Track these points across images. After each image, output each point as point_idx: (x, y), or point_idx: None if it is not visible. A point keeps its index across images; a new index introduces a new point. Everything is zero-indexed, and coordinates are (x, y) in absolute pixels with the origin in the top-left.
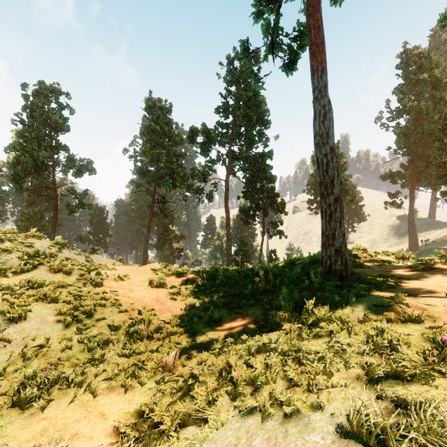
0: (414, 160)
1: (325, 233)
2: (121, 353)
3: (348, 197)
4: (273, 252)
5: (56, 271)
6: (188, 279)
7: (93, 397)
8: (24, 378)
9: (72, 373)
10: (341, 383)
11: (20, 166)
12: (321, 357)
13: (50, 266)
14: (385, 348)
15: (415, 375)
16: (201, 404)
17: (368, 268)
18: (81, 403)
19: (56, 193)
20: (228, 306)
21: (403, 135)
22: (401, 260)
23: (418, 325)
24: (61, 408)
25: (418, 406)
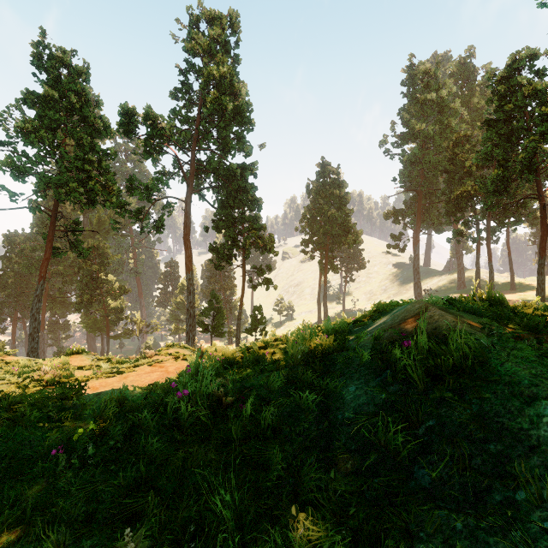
0: (419, 196)
1: None
2: None
3: (350, 236)
4: (258, 309)
5: None
6: None
7: None
8: None
9: None
10: None
11: None
12: None
13: None
14: None
15: None
16: None
17: None
18: None
19: None
20: None
21: (410, 163)
22: None
23: None
24: None
25: None
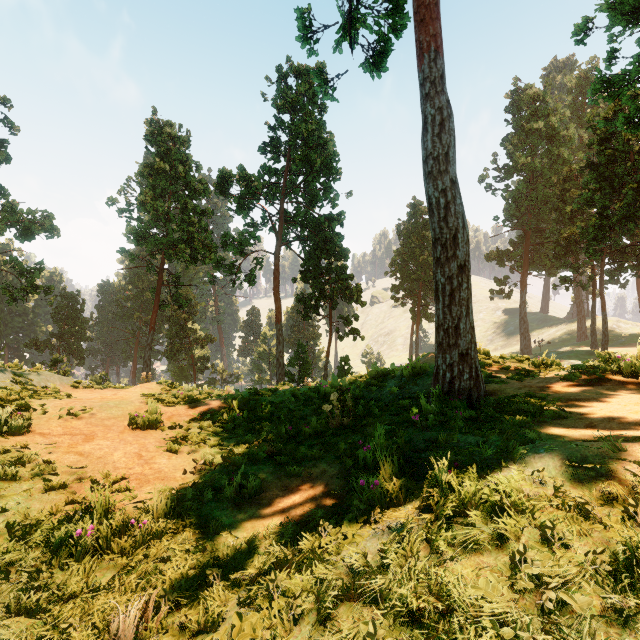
0: (527, 236)
1: (442, 326)
2: (14, 607)
3: None
4: (344, 360)
5: None
6: (207, 410)
7: None
8: None
9: None
10: None
11: None
12: None
13: None
14: None
15: None
16: None
17: (503, 383)
18: None
19: None
20: (274, 461)
21: (514, 201)
22: (543, 369)
23: None
24: None
25: None
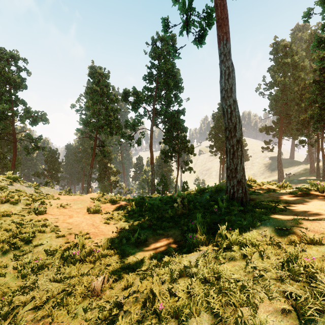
0: (281, 119)
1: (229, 168)
2: (53, 279)
3: None
4: (185, 183)
5: (3, 201)
6: (120, 206)
7: None
8: None
9: None
10: (269, 320)
11: None
12: (242, 286)
13: None
14: (301, 274)
15: None
16: None
17: (260, 195)
18: None
19: (15, 138)
20: (152, 228)
21: (274, 100)
22: (282, 188)
23: (319, 246)
24: None
25: None
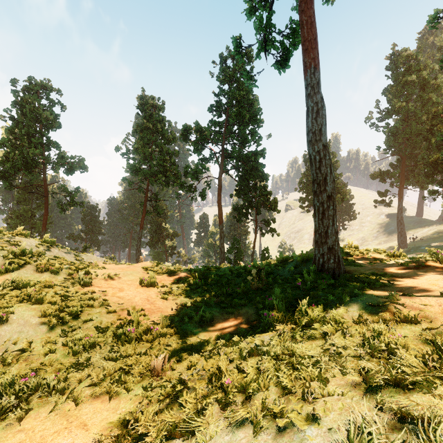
0: (403, 160)
1: (317, 231)
2: (107, 357)
3: (339, 195)
4: (265, 250)
5: (43, 270)
6: (180, 278)
7: (75, 406)
8: (1, 387)
9: (54, 379)
10: (337, 391)
11: (9, 163)
12: (316, 362)
13: (37, 265)
14: (383, 351)
15: (416, 382)
16: (189, 413)
17: (360, 266)
18: (62, 412)
19: (46, 191)
20: (219, 306)
21: (392, 135)
22: (393, 258)
23: (414, 325)
24: (40, 418)
25: (425, 424)
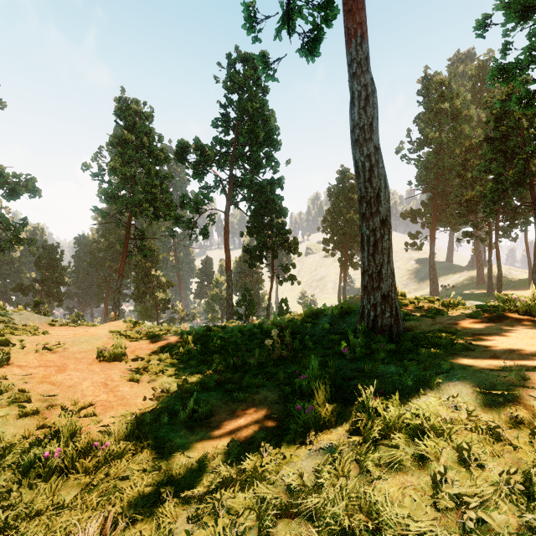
0: (435, 198)
1: (367, 272)
2: None
3: None
4: (284, 301)
5: None
6: (166, 344)
7: None
8: None
9: None
10: None
11: None
12: None
13: None
14: None
15: None
16: None
17: (418, 320)
18: None
19: None
20: (223, 388)
21: (424, 168)
22: (451, 308)
23: None
24: None
25: None
